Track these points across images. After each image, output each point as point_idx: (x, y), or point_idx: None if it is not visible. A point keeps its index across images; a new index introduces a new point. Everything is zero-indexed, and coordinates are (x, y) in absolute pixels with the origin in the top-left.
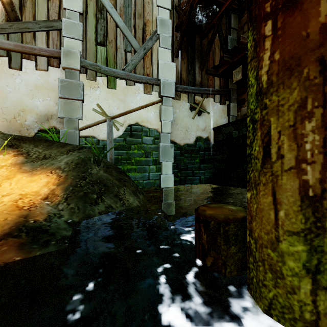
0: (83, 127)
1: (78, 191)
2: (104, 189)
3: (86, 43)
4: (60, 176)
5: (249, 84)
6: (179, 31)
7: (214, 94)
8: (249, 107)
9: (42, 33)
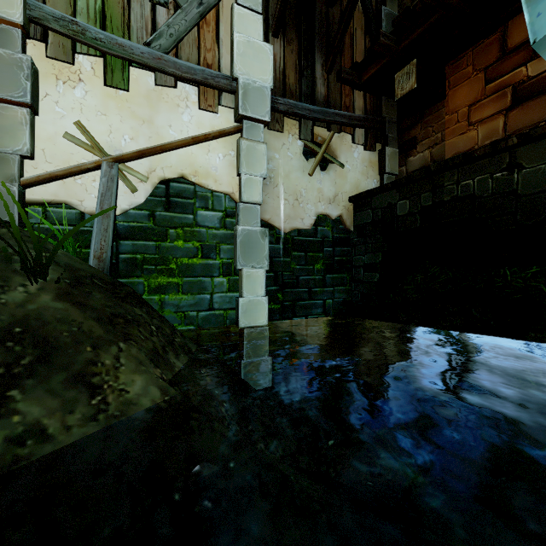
0: (35, 178)
1: None
2: (32, 360)
3: None
4: None
5: None
6: None
7: (354, 125)
8: None
9: None
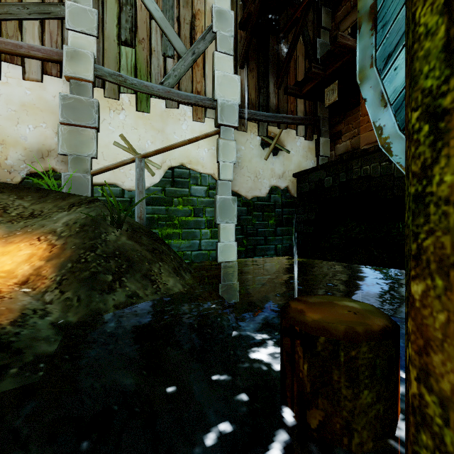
0: (99, 170)
1: (81, 270)
2: (126, 266)
3: (104, 41)
4: (53, 245)
5: (417, 33)
6: (245, 29)
7: (297, 123)
8: (419, 87)
9: (33, 23)
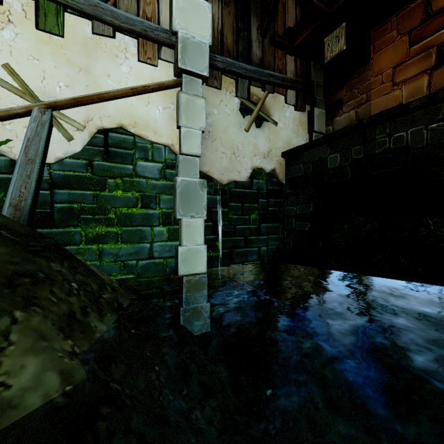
0: None
1: None
2: None
3: None
4: None
5: None
6: None
7: (287, 86)
8: None
9: None
